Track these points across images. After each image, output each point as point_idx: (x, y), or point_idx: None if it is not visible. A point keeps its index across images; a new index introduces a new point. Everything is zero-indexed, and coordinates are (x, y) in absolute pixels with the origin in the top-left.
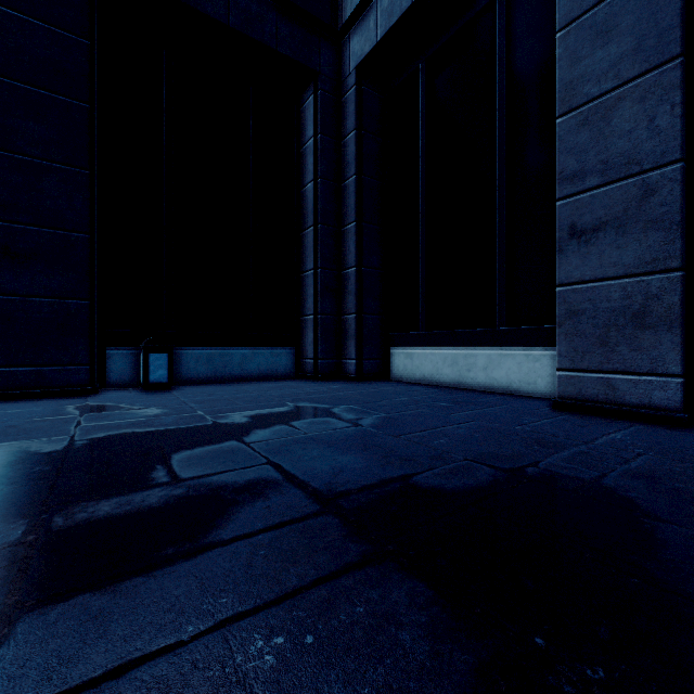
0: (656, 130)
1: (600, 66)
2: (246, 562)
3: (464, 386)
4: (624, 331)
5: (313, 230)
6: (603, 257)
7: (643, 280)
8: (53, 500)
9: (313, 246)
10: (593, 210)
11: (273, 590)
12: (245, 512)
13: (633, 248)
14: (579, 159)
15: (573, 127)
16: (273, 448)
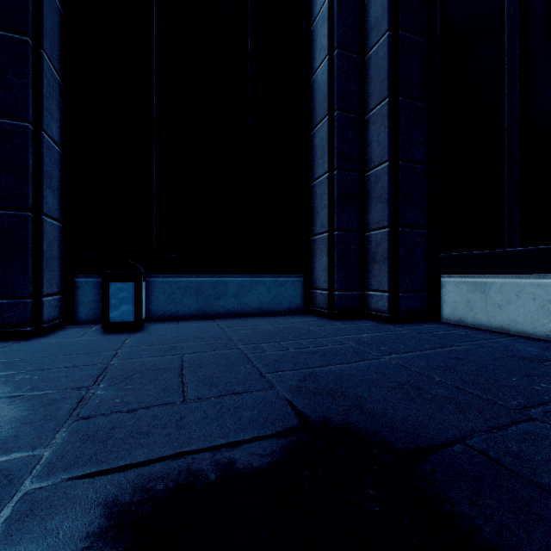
0: None
1: None
2: None
3: None
4: None
5: (327, 120)
6: None
7: None
8: None
9: (327, 142)
10: None
11: None
12: None
13: None
14: None
15: None
16: None
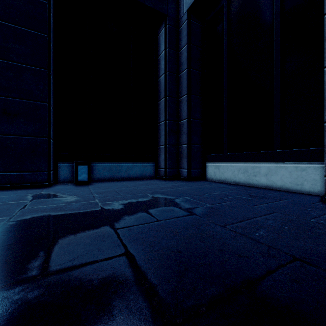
0: None
1: None
2: None
3: (252, 185)
4: None
5: (164, 100)
6: None
7: None
8: None
9: (164, 108)
10: None
11: None
12: None
13: None
14: None
15: None
16: (133, 235)
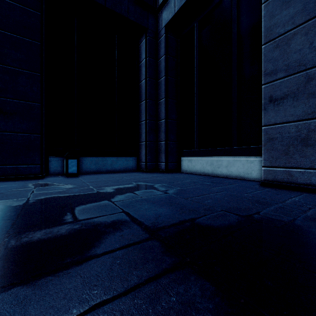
0: (313, 48)
1: (284, 19)
2: (109, 267)
3: (216, 175)
4: (297, 147)
5: (145, 102)
6: (286, 111)
7: (307, 122)
8: (12, 231)
9: (145, 110)
10: (281, 89)
11: (123, 285)
12: (110, 238)
13: (302, 107)
14: (274, 64)
15: (271, 49)
16: (125, 204)
